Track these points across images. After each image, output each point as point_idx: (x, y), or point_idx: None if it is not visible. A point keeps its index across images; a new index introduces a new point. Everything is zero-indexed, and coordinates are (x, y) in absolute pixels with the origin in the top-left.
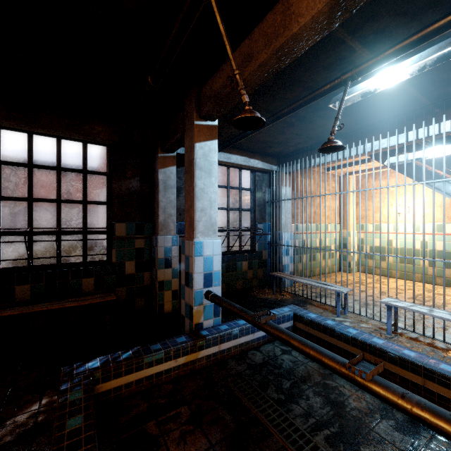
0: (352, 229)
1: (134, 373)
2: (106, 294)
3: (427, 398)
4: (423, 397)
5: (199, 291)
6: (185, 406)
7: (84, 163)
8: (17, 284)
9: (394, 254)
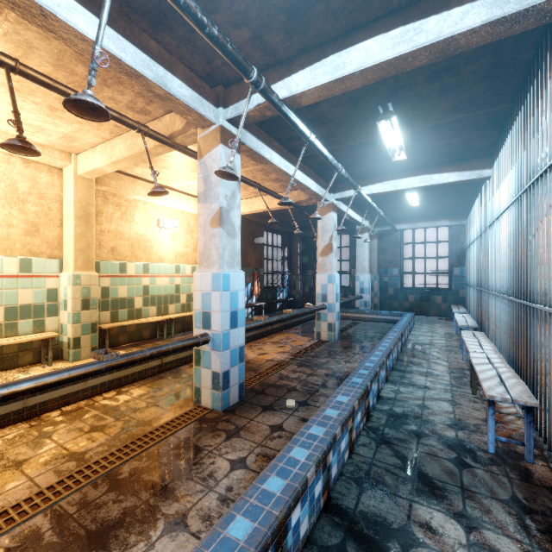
0: None
1: None
2: None
3: None
4: None
5: (357, 294)
6: None
7: (341, 243)
8: None
9: None
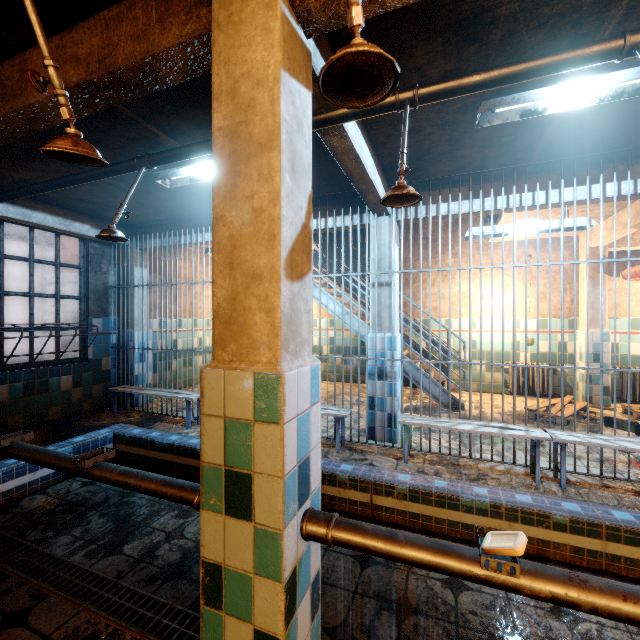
0: None
1: None
2: None
3: None
4: None
5: None
6: None
7: None
8: None
9: None
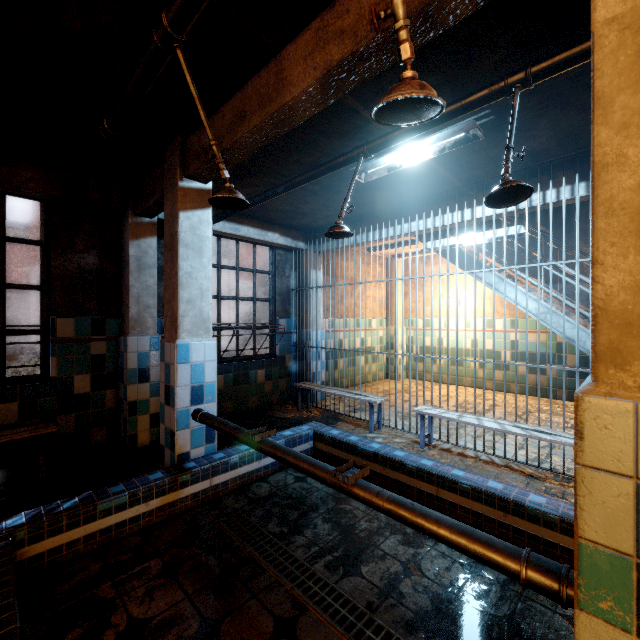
0: (400, 325)
1: (81, 526)
2: (40, 426)
3: (440, 508)
4: (437, 508)
5: (184, 410)
6: (157, 558)
7: (1, 225)
8: None
9: (445, 355)
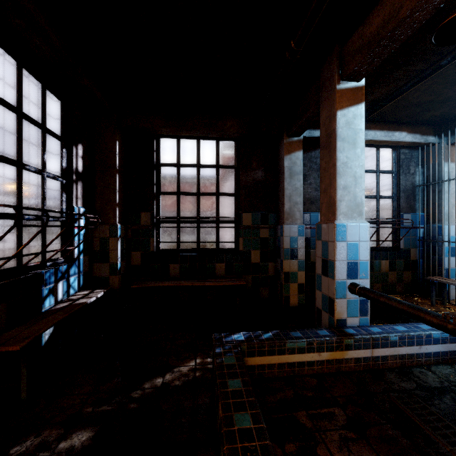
0: None
1: (276, 355)
2: (236, 279)
3: None
4: None
5: (341, 282)
6: (338, 408)
7: (217, 158)
8: (170, 262)
9: None
